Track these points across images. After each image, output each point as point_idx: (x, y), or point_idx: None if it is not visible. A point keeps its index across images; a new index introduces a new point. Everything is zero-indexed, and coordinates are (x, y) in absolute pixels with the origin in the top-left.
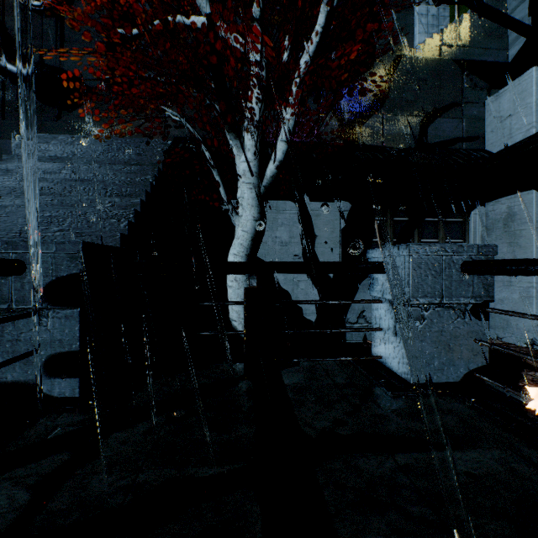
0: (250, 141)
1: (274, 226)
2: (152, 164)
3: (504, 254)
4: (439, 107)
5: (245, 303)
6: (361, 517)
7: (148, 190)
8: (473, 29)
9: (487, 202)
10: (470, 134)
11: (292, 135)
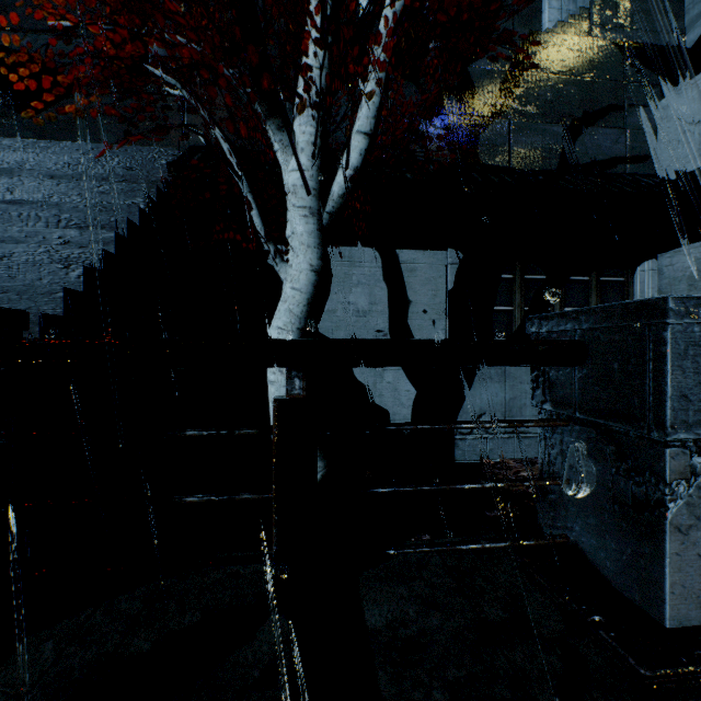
0: (305, 135)
1: (346, 286)
2: (149, 182)
3: None
4: (591, 110)
5: (277, 433)
6: None
7: (135, 221)
8: (636, 2)
9: (662, 252)
10: (636, 151)
11: (375, 123)
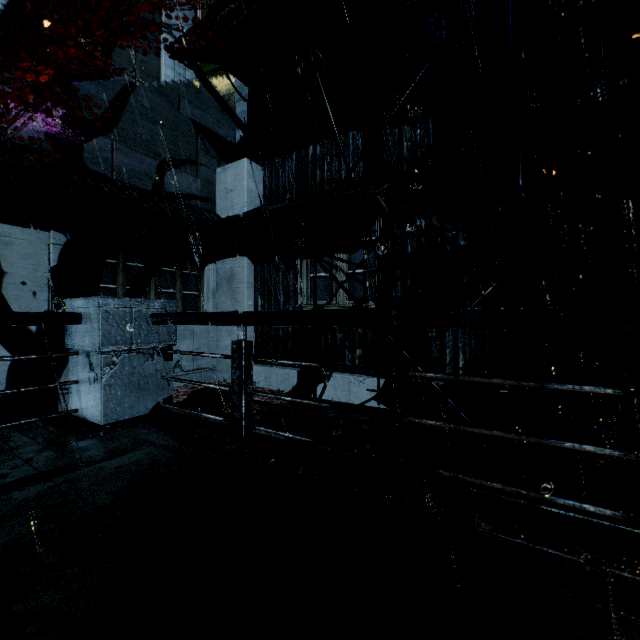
0: None
1: None
2: None
3: (229, 307)
4: (176, 158)
5: None
6: (0, 525)
7: None
8: (210, 97)
9: (218, 260)
10: (204, 194)
11: None
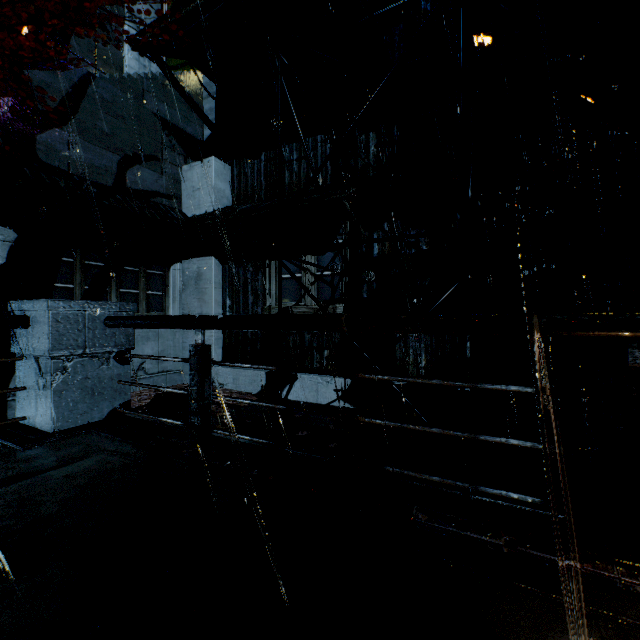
0: None
1: None
2: None
3: (196, 308)
4: (140, 153)
5: None
6: None
7: None
8: (176, 92)
9: (185, 260)
10: (170, 192)
11: None
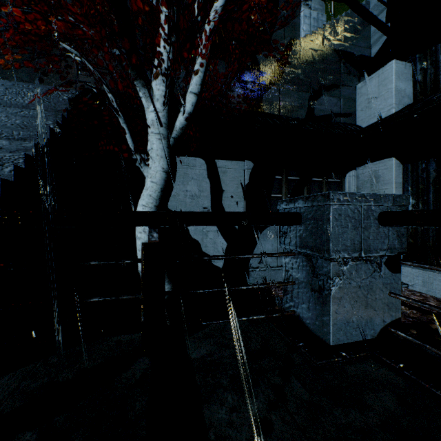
0: (159, 91)
1: (185, 180)
2: (56, 111)
3: None
4: (323, 86)
5: (143, 261)
6: None
7: (47, 136)
8: (347, 28)
9: (358, 166)
10: (346, 111)
11: (201, 88)
